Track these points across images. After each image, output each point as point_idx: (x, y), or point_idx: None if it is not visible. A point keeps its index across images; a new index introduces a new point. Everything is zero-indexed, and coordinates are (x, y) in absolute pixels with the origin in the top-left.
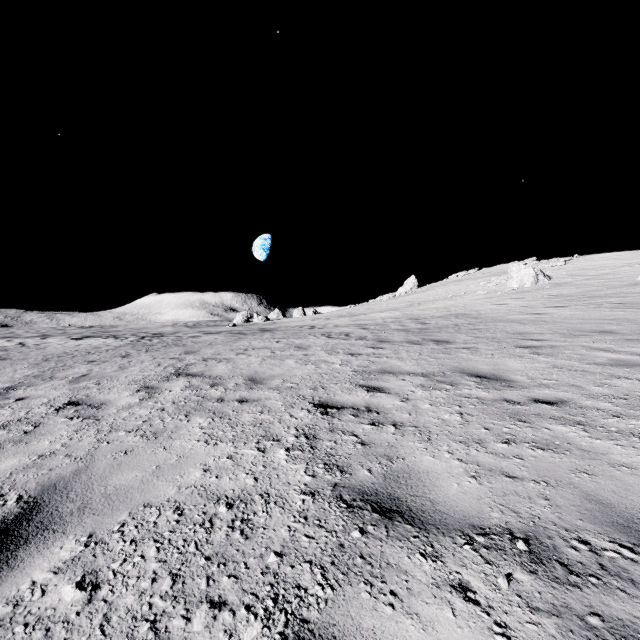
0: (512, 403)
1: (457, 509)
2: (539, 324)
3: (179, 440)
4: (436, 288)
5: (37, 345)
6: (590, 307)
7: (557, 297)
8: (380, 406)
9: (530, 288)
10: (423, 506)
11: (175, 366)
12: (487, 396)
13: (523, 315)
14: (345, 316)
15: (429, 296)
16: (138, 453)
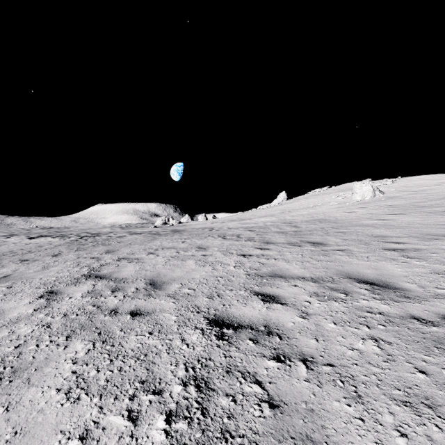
0: (424, 322)
1: None
2: (390, 228)
3: (35, 388)
4: (300, 200)
5: None
6: (423, 214)
7: (392, 207)
8: (280, 325)
9: (370, 200)
10: None
11: (90, 266)
12: (390, 311)
13: (373, 220)
14: (235, 220)
15: (296, 206)
16: None
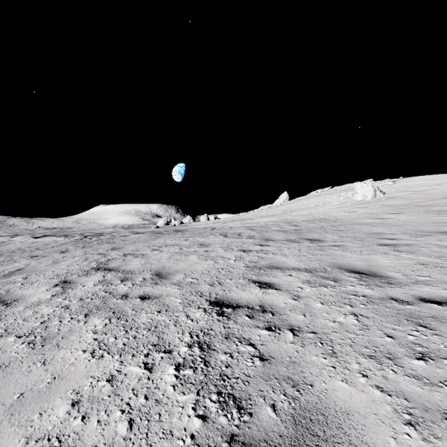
0: (401, 302)
1: None
2: (387, 226)
3: (65, 350)
4: (302, 200)
5: (3, 242)
6: (421, 213)
7: (392, 206)
8: (274, 305)
9: (370, 200)
10: None
11: (98, 261)
12: (373, 294)
13: (371, 219)
14: (237, 220)
15: (297, 206)
16: (11, 370)
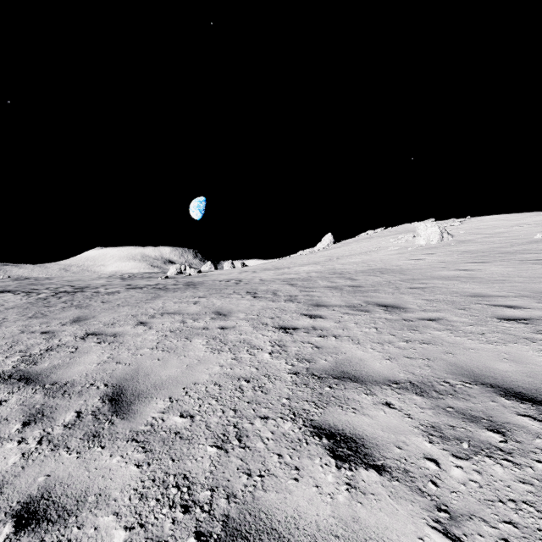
0: None
1: None
2: (484, 283)
3: None
4: (350, 244)
5: None
6: (514, 263)
7: (468, 253)
8: None
9: (437, 245)
10: None
11: (28, 352)
12: None
13: (452, 271)
14: (270, 269)
15: (345, 251)
16: None
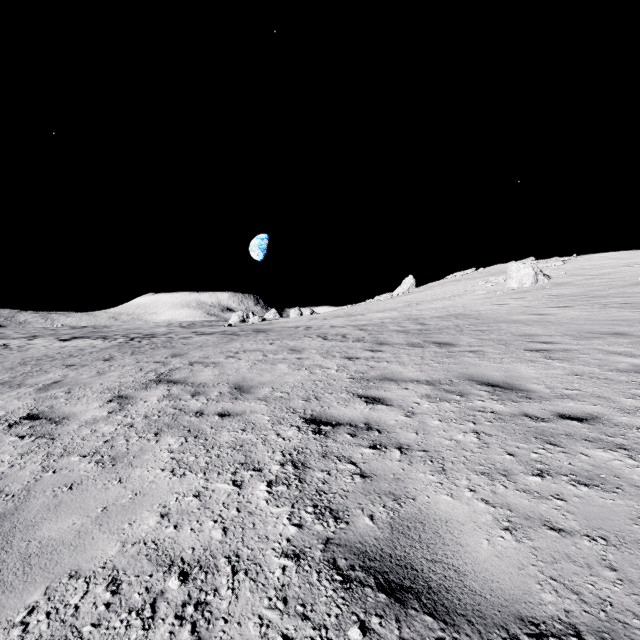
0: (535, 419)
1: (494, 586)
2: (545, 325)
3: (140, 468)
4: (434, 288)
5: (20, 347)
6: (595, 307)
7: (559, 297)
8: (382, 422)
9: (530, 288)
10: (446, 580)
11: (158, 371)
12: (504, 410)
13: (526, 316)
14: (342, 316)
15: (427, 296)
16: (86, 488)
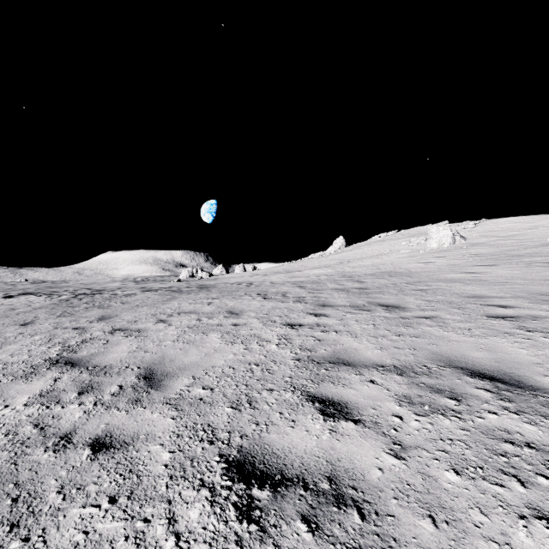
0: None
1: None
2: (486, 285)
3: None
4: (362, 247)
5: None
6: (521, 266)
7: (479, 256)
8: (358, 476)
9: (449, 247)
10: None
11: (66, 343)
12: (545, 439)
13: (458, 274)
14: (281, 272)
15: (357, 254)
16: None
